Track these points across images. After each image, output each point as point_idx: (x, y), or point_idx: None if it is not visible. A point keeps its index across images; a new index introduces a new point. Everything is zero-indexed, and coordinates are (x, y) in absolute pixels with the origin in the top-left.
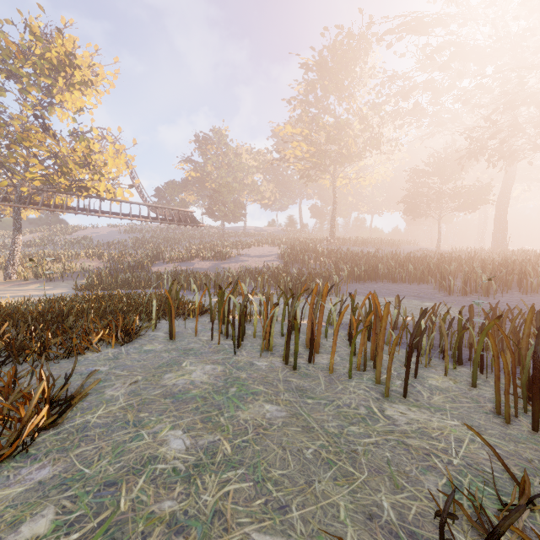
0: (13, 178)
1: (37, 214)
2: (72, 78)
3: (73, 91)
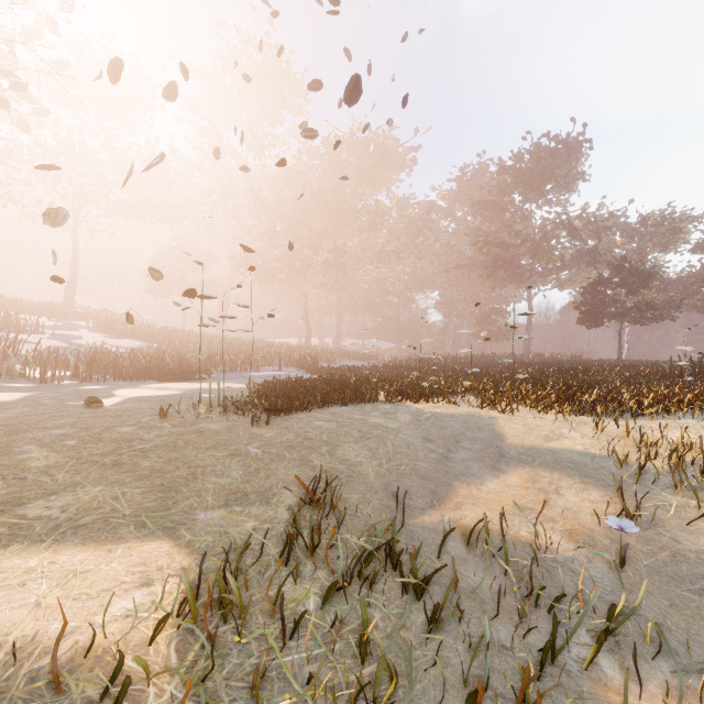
0: None
1: None
2: None
3: None
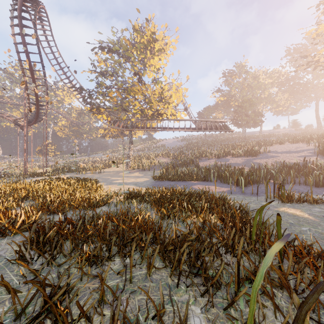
0: (128, 114)
1: (142, 135)
2: (153, 50)
3: (154, 58)
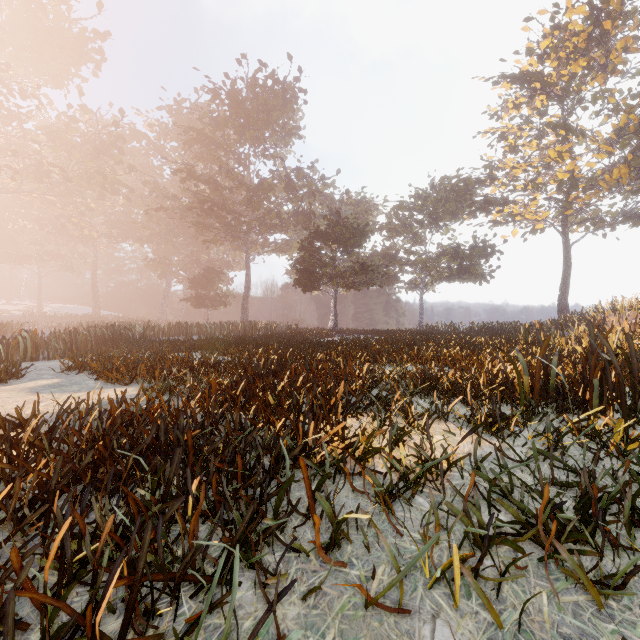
0: None
1: None
2: None
3: None
